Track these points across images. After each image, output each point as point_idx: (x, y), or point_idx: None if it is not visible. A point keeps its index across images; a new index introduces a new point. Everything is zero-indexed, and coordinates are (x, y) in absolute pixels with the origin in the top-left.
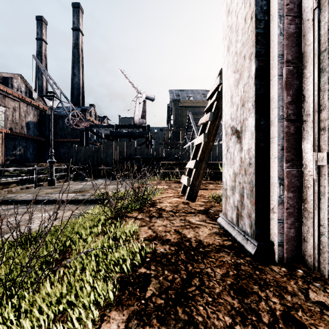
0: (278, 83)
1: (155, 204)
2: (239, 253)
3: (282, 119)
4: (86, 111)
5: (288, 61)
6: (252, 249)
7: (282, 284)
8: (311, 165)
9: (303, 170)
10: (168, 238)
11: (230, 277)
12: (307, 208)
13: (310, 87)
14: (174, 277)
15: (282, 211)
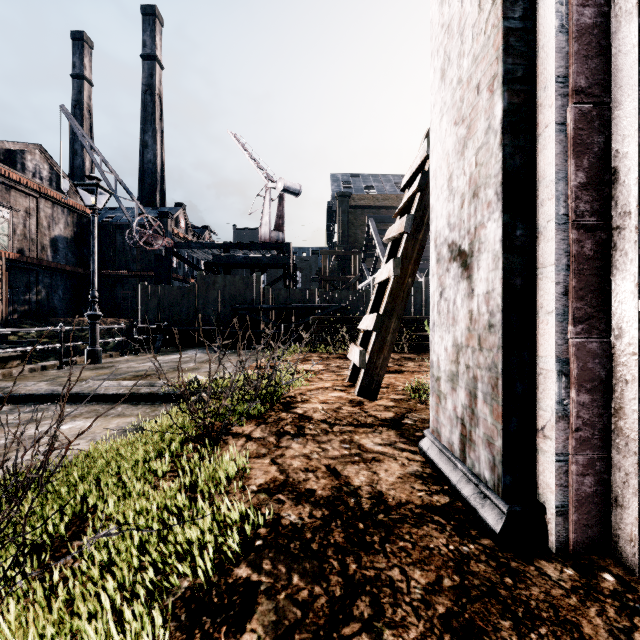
0: (557, 142)
1: (293, 405)
2: (466, 527)
3: (566, 224)
4: (168, 217)
5: (579, 90)
6: (495, 519)
7: (569, 614)
8: (633, 331)
9: (613, 341)
10: (310, 488)
11: (445, 594)
12: (624, 431)
13: (632, 148)
14: (312, 593)
15: (565, 435)
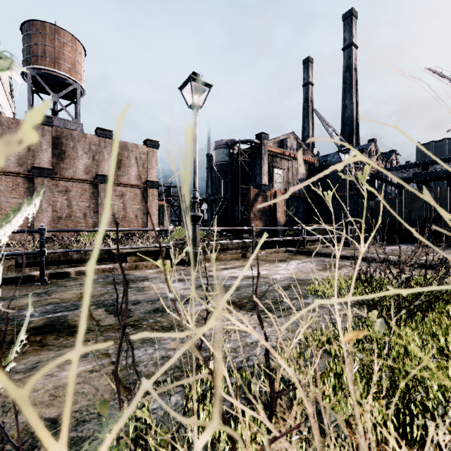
0: None
1: None
2: None
3: None
4: (364, 152)
5: None
6: None
7: None
8: None
9: None
10: None
11: None
12: None
13: None
14: None
15: None
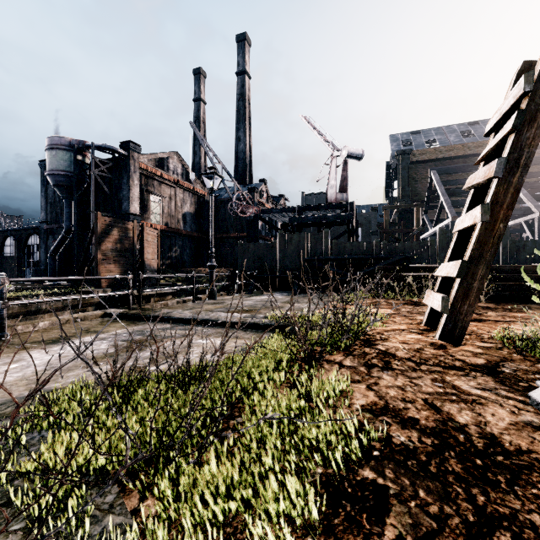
0: None
1: (374, 342)
2: None
3: None
4: (255, 191)
5: None
6: None
7: None
8: None
9: None
10: (412, 416)
11: None
12: None
13: None
14: (442, 510)
15: None
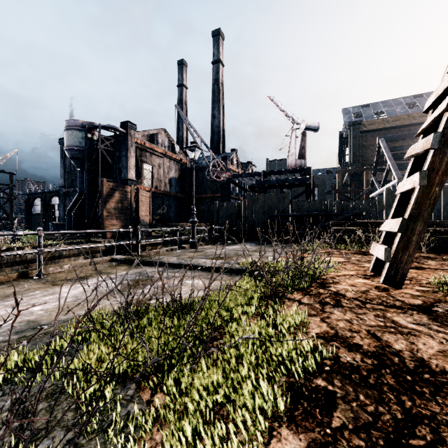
0: None
1: (327, 284)
2: None
3: None
4: (227, 159)
5: None
6: None
7: None
8: None
9: None
10: (357, 343)
11: None
12: None
13: None
14: (377, 409)
15: None
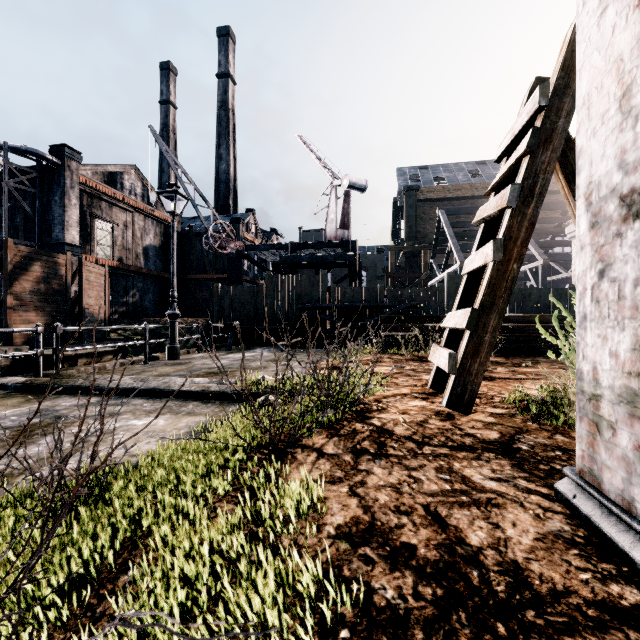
0: None
1: (368, 414)
2: None
3: None
4: (240, 223)
5: None
6: None
7: None
8: None
9: None
10: (408, 541)
11: None
12: None
13: None
14: None
15: None
